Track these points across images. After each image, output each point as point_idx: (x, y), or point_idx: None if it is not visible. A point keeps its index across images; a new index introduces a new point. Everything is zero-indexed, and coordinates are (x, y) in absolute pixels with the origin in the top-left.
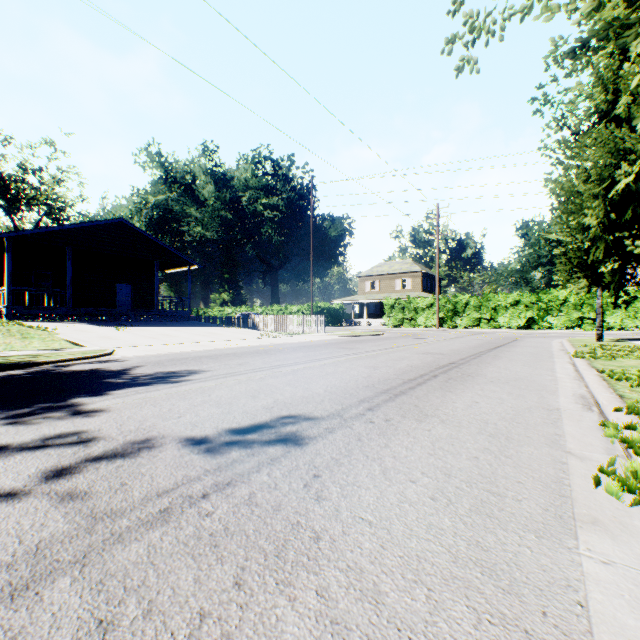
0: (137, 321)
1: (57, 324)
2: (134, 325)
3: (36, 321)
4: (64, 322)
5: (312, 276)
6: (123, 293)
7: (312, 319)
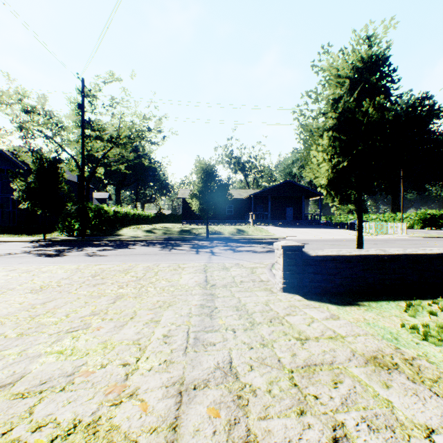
0: (294, 225)
1: (266, 226)
2: (293, 227)
3: (260, 225)
4: (268, 226)
5: (401, 196)
6: (288, 211)
7: (396, 225)
